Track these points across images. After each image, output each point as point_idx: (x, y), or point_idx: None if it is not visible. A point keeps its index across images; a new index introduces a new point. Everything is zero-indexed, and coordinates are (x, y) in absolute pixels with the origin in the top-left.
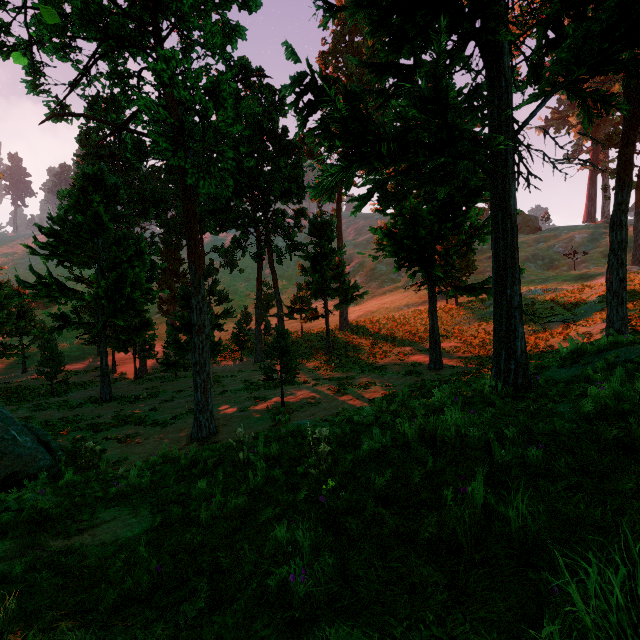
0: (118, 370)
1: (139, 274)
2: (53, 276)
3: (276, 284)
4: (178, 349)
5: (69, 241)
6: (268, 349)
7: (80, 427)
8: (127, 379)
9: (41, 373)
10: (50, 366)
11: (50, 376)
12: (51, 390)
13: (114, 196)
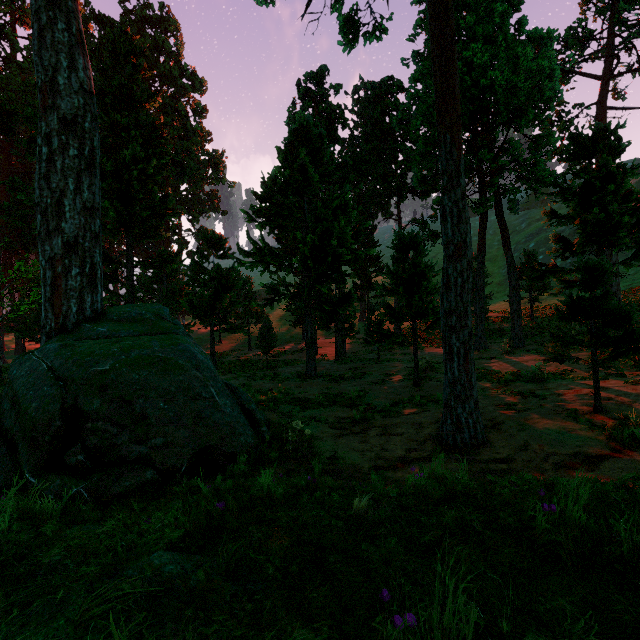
0: (319, 352)
1: (344, 228)
2: (265, 242)
3: (507, 242)
4: (391, 316)
5: (278, 203)
6: (568, 300)
7: (287, 400)
8: (328, 359)
9: (258, 347)
10: (265, 341)
11: (265, 350)
12: (266, 364)
13: (318, 150)
